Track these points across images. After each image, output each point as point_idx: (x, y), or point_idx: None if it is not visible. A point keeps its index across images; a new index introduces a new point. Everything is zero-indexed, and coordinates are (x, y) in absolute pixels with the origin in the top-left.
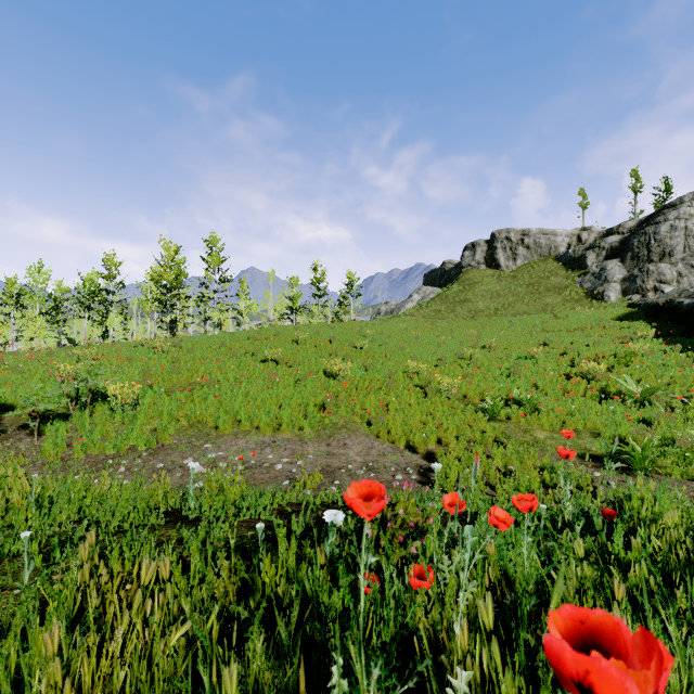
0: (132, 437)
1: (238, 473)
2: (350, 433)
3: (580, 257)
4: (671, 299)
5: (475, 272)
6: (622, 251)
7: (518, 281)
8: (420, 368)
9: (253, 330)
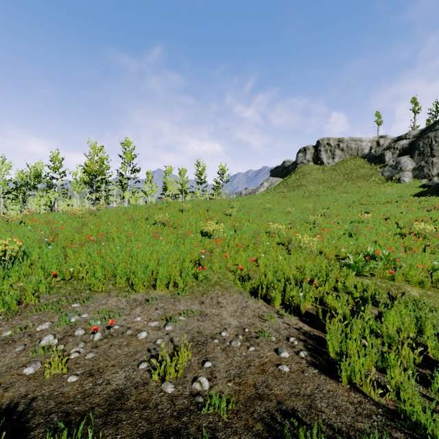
0: None
1: None
2: (224, 290)
3: (380, 155)
4: None
5: (306, 167)
6: (411, 150)
7: (337, 172)
8: (279, 229)
9: (152, 203)
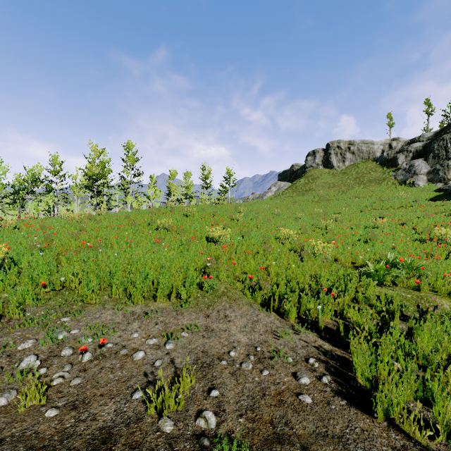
0: None
1: None
2: (232, 302)
3: (393, 158)
4: None
5: (316, 171)
6: (425, 152)
7: (348, 176)
8: (290, 234)
9: (155, 208)
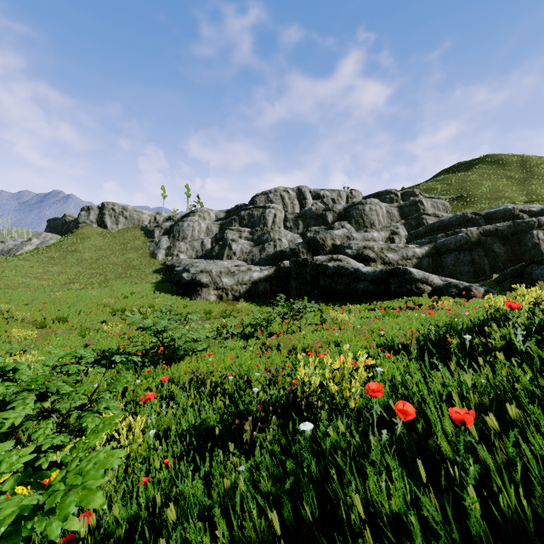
0: None
1: None
2: None
3: (153, 231)
4: (173, 263)
5: (88, 229)
6: (170, 232)
7: (116, 240)
8: (10, 308)
9: None
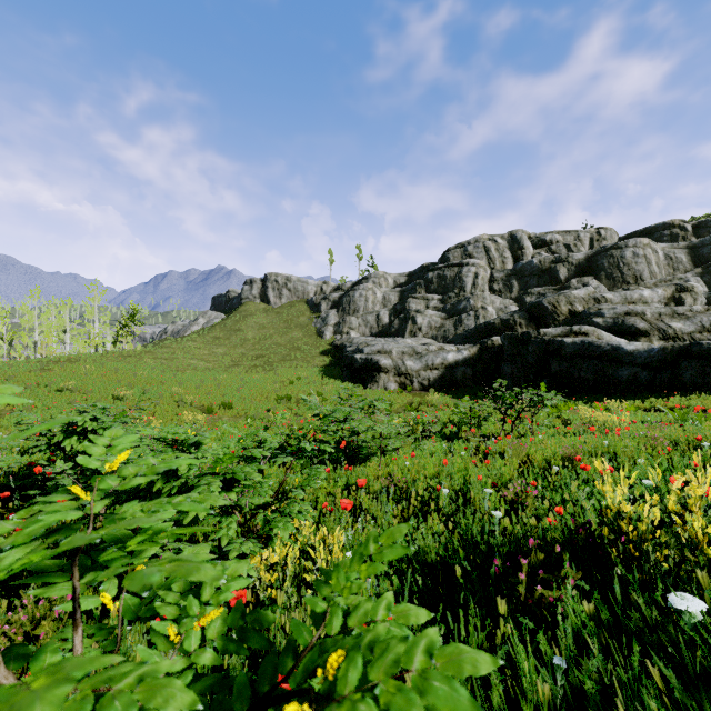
0: None
1: None
2: None
3: (319, 304)
4: (343, 343)
5: (251, 305)
6: (339, 304)
7: (279, 317)
8: (180, 390)
9: (30, 360)
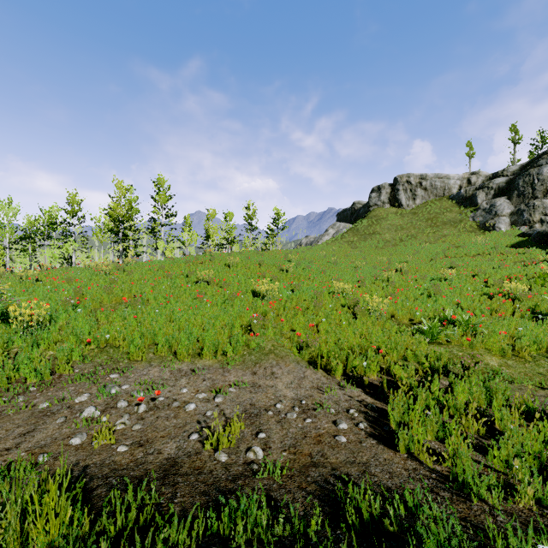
0: (23, 367)
1: (55, 488)
2: (279, 359)
3: (471, 196)
4: None
5: (381, 210)
6: (509, 190)
7: (418, 216)
8: (344, 288)
9: (191, 256)
